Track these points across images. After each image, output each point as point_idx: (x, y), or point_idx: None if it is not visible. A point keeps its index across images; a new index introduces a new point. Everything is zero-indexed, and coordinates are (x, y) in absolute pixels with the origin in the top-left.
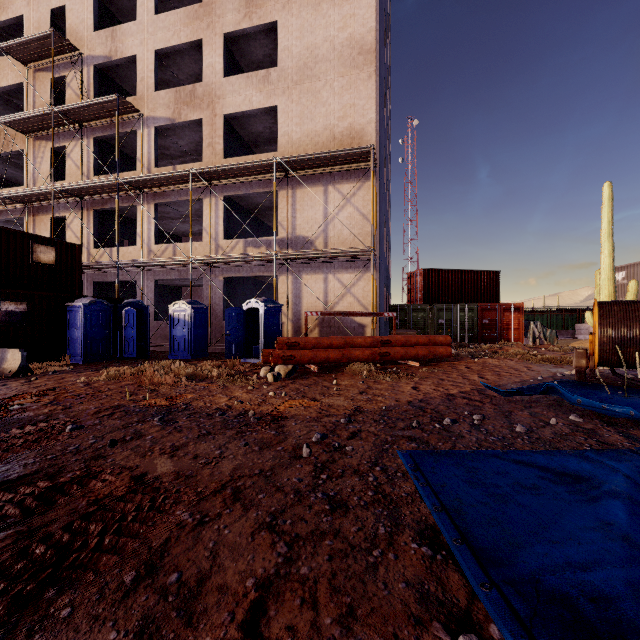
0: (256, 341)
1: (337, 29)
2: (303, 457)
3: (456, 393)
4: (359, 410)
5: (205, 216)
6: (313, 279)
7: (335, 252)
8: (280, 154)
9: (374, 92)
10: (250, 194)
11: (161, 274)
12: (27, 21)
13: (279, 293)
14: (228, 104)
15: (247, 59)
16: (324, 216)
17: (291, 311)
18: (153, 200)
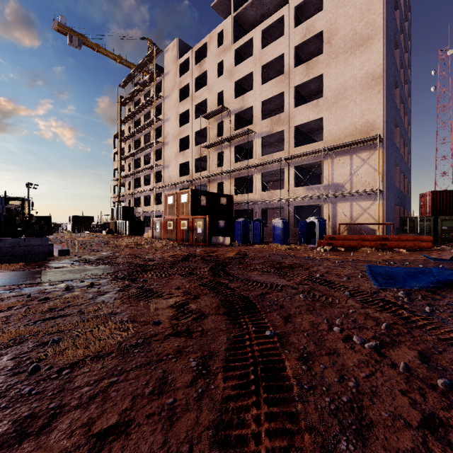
0: (312, 237)
1: (358, 70)
2: (336, 263)
3: (411, 259)
4: (358, 259)
5: (285, 177)
6: (343, 205)
7: (356, 192)
8: (324, 142)
9: (382, 99)
10: (308, 163)
11: (264, 205)
12: (208, 100)
13: (324, 213)
14: (296, 121)
15: (305, 91)
16: (350, 171)
17: (331, 222)
18: (260, 171)
